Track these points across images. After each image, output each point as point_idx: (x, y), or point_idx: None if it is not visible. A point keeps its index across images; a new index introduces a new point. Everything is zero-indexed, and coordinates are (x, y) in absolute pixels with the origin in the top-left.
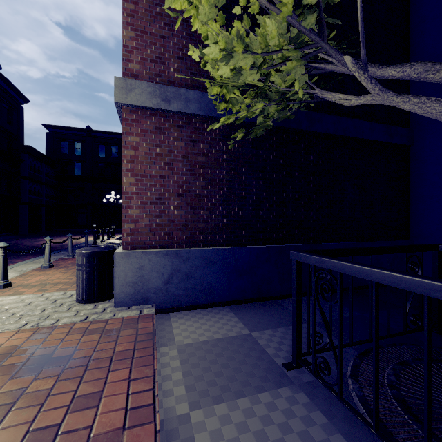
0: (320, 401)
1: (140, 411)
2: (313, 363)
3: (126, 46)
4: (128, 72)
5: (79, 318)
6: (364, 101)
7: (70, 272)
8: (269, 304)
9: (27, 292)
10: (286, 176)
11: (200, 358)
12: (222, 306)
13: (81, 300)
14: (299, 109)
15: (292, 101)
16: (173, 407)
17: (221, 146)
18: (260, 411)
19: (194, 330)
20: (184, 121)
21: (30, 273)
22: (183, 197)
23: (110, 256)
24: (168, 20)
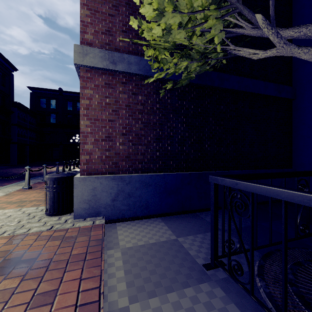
0: (234, 295)
1: (88, 307)
2: (228, 265)
3: (82, 21)
4: (85, 41)
5: (46, 228)
6: (270, 54)
7: (43, 192)
8: (191, 216)
9: (9, 207)
10: (203, 121)
11: (138, 259)
12: (156, 218)
13: (48, 214)
14: (212, 71)
15: (210, 58)
16: (116, 300)
17: (155, 98)
18: (186, 304)
19: (134, 236)
20: (127, 79)
21: (13, 193)
22: (126, 135)
23: (71, 180)
24: (115, 2)
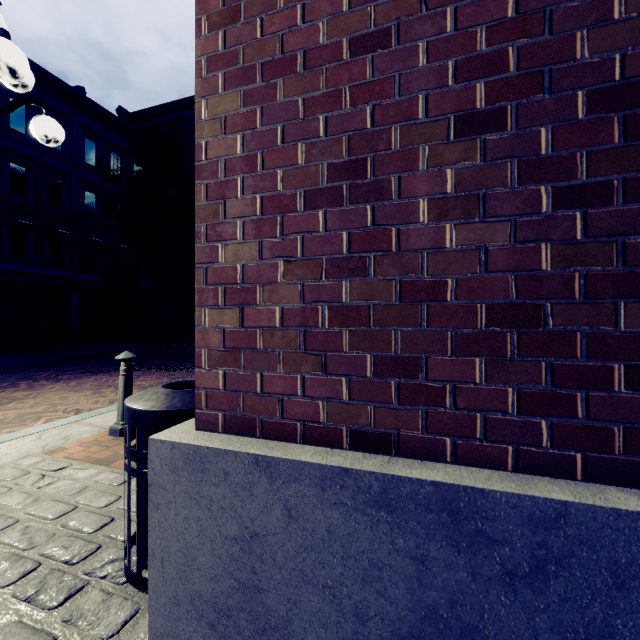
0: None
1: None
2: None
3: None
4: None
5: None
6: None
7: None
8: None
9: None
10: None
11: None
12: None
13: (124, 561)
14: None
15: None
16: None
17: None
18: None
19: None
20: None
21: None
22: (498, 130)
23: None
24: None
